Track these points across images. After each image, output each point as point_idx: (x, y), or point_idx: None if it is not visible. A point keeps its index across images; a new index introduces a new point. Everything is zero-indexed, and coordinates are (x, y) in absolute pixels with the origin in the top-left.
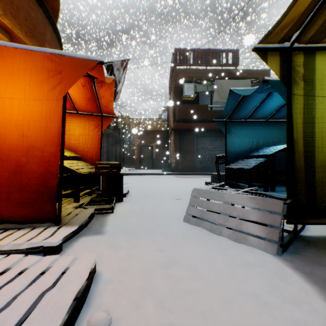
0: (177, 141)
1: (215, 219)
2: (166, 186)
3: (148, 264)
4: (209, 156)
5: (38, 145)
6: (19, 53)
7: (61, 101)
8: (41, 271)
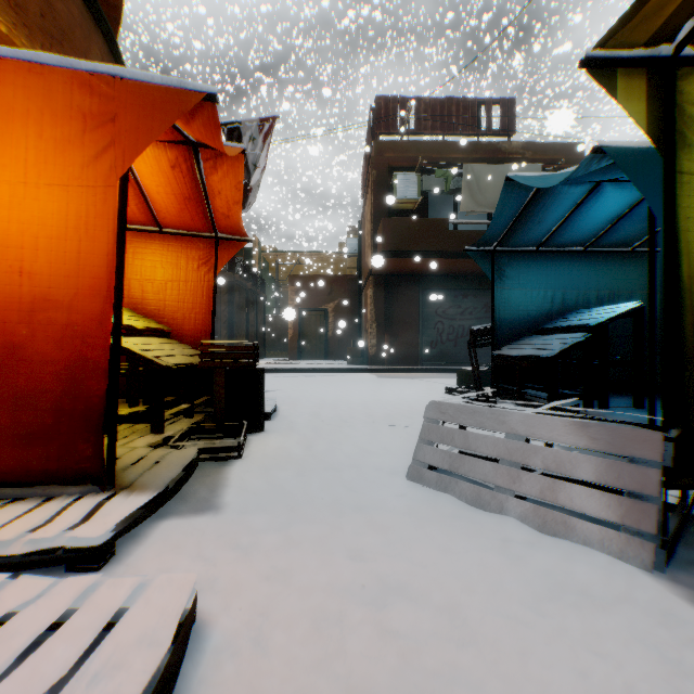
0: (380, 298)
1: (487, 476)
2: (360, 397)
3: (332, 594)
4: (449, 330)
5: (60, 297)
6: (12, 71)
7: (115, 190)
8: (46, 624)
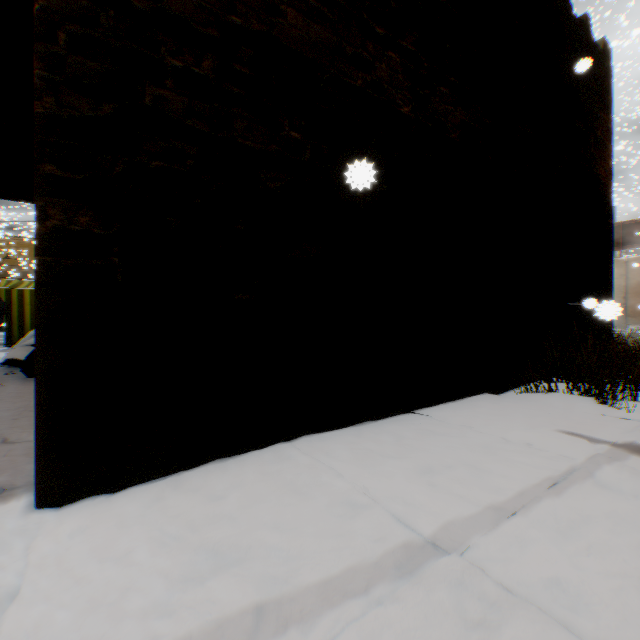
0: None
1: (1, 343)
2: None
3: None
4: None
5: None
6: None
7: None
8: None
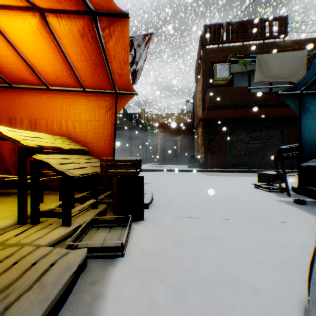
0: (205, 133)
1: None
2: (201, 189)
3: None
4: (245, 149)
5: None
6: None
7: None
8: None
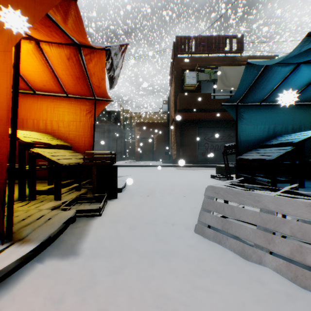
0: (178, 132)
1: (248, 236)
2: (168, 179)
3: None
4: (211, 147)
5: None
6: None
7: (11, 54)
8: None
